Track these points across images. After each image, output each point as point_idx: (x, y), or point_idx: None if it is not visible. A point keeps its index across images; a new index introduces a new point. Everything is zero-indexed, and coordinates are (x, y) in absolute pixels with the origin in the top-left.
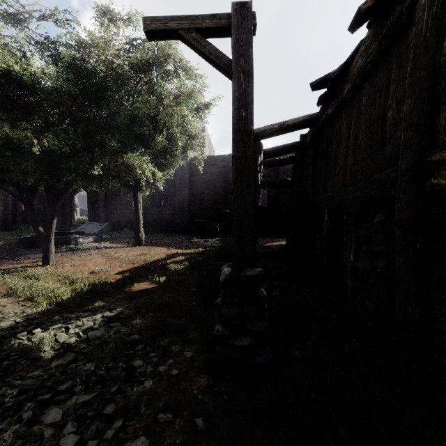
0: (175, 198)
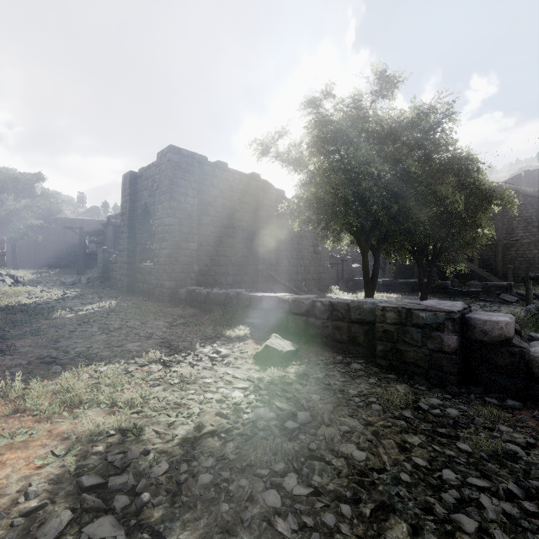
0: (22, 243)
